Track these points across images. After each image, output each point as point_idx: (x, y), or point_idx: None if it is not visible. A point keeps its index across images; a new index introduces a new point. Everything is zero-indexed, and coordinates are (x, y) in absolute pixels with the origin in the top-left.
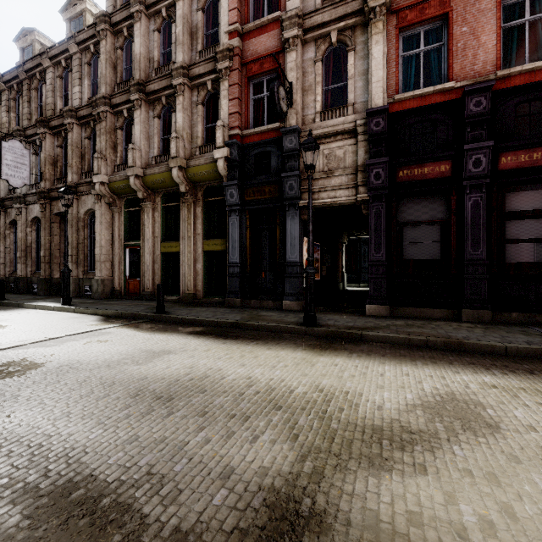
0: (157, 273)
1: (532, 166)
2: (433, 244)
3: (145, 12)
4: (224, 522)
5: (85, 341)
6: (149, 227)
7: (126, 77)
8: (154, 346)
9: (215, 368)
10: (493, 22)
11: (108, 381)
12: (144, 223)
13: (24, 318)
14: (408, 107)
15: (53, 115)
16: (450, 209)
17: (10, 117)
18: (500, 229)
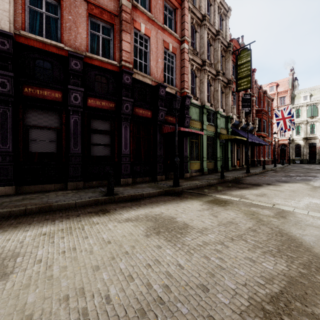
0: None
1: (102, 108)
2: (51, 142)
3: None
4: None
5: None
6: None
7: None
8: None
9: None
10: (85, 24)
11: None
12: None
13: None
14: (33, 45)
15: None
16: (62, 122)
17: None
18: (90, 137)
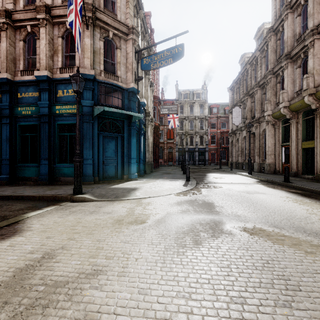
0: (299, 161)
1: None
2: None
3: (290, 11)
4: (224, 213)
5: (240, 185)
6: (294, 134)
7: (282, 53)
8: (261, 191)
9: (272, 201)
10: None
11: (233, 194)
12: (291, 132)
13: (232, 177)
14: None
15: (250, 88)
16: None
17: (237, 96)
18: None
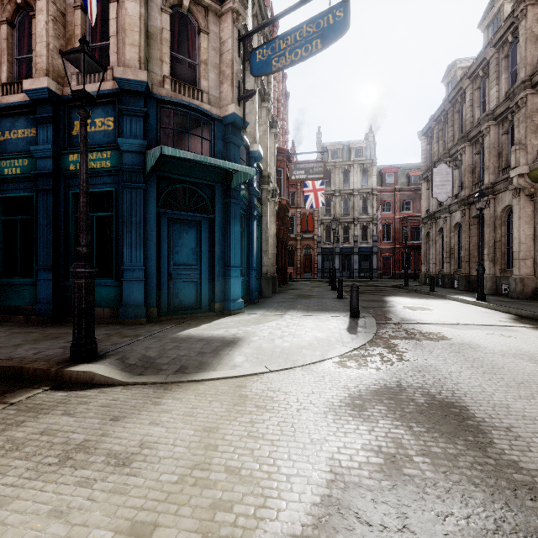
0: None
1: None
2: None
3: None
4: None
5: (487, 332)
6: None
7: None
8: None
9: None
10: None
11: (498, 365)
12: None
13: (445, 306)
14: None
15: (471, 127)
16: None
17: (438, 145)
18: None
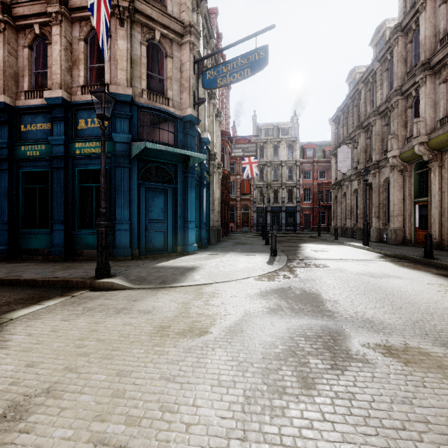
0: (443, 225)
1: None
2: None
3: None
4: (343, 315)
5: (356, 263)
6: (435, 184)
7: (415, 62)
8: (393, 273)
9: (417, 291)
10: None
11: (349, 278)
12: (431, 181)
13: (339, 249)
14: None
15: (365, 118)
16: None
17: (343, 130)
18: None
